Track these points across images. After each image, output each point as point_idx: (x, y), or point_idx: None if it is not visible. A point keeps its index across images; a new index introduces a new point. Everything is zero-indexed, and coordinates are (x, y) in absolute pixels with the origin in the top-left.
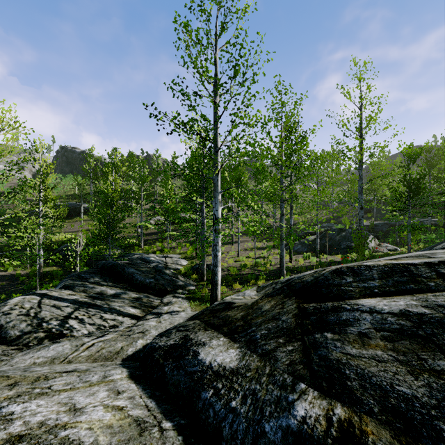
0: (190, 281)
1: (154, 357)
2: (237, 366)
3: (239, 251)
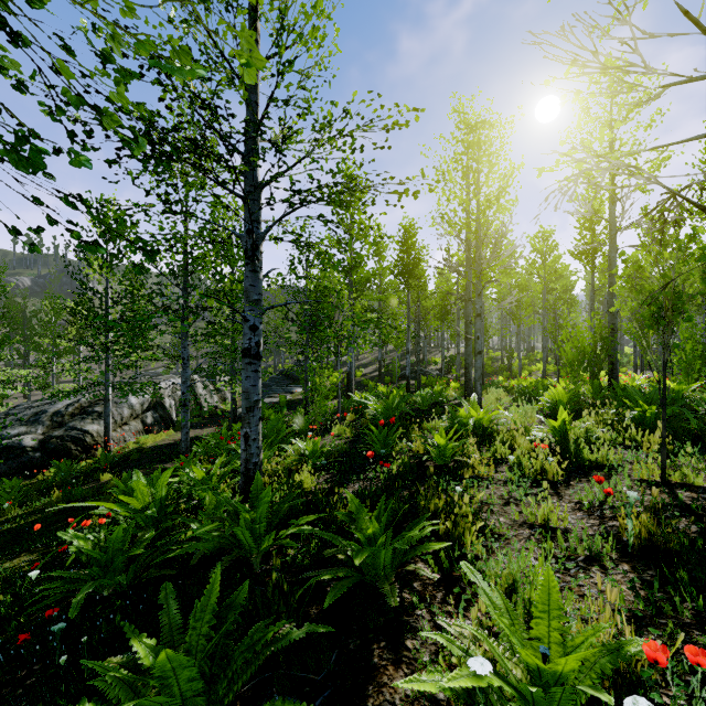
0: None
1: None
2: None
3: None
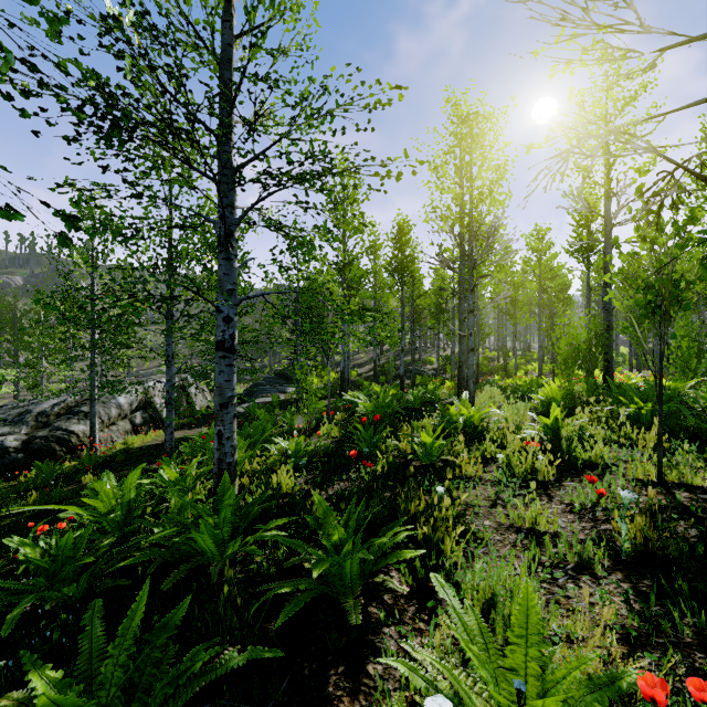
0: None
1: None
2: None
3: None
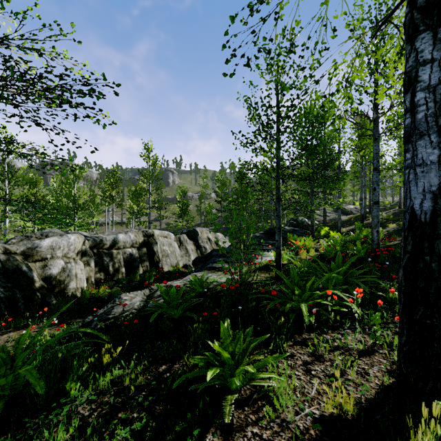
0: None
1: None
2: None
3: None
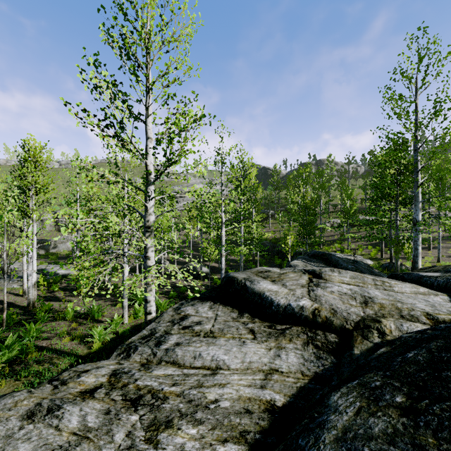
0: (384, 274)
1: (396, 274)
2: (439, 276)
3: (439, 256)
